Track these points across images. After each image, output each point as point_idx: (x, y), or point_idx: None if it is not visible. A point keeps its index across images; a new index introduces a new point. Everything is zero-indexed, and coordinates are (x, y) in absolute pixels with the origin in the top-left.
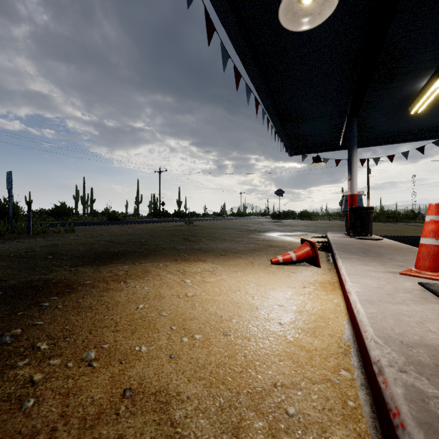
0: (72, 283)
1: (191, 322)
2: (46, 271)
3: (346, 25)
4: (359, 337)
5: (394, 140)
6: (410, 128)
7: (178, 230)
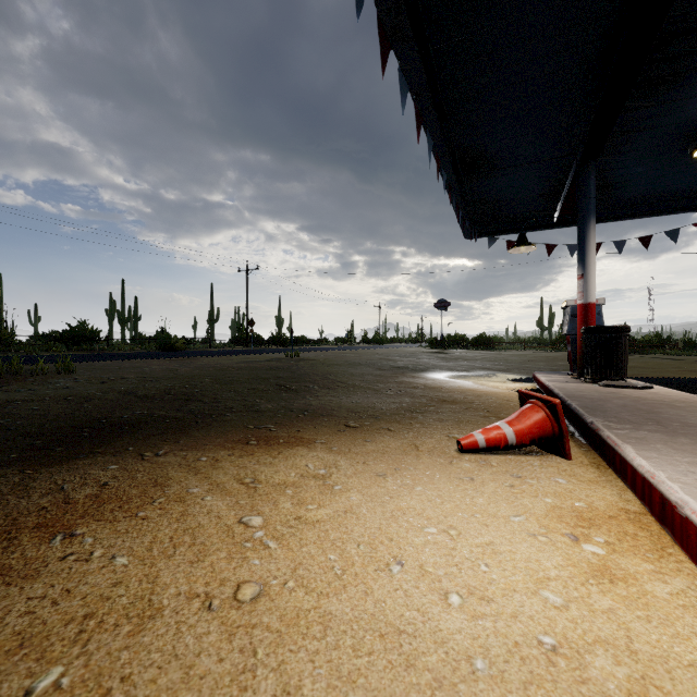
0: None
1: None
2: None
3: None
4: None
5: (650, 211)
6: (682, 188)
7: (271, 369)
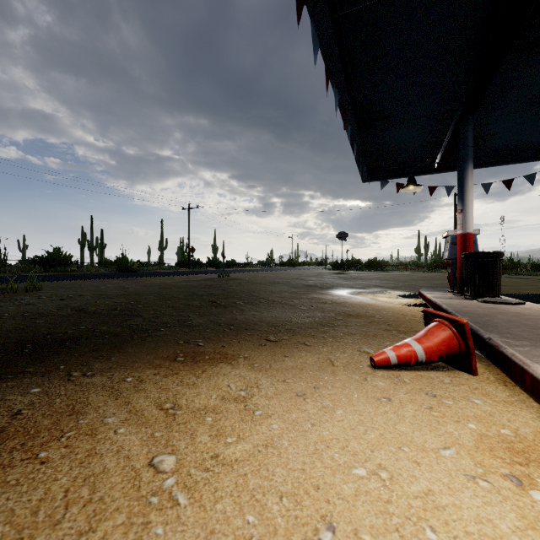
0: None
1: None
2: None
3: None
4: None
5: (513, 159)
6: None
7: (205, 287)
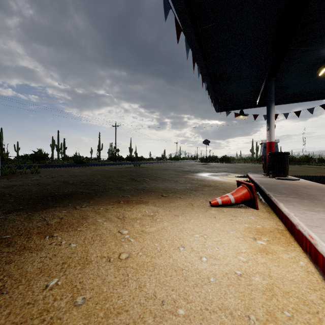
0: None
1: (115, 321)
2: None
3: None
4: None
5: (300, 99)
6: (315, 89)
7: (127, 171)
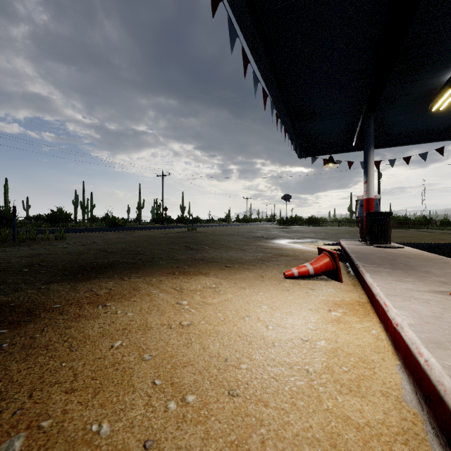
0: (35, 307)
1: (183, 371)
2: (9, 290)
3: (368, 4)
4: (442, 411)
5: (411, 141)
6: (429, 128)
7: (180, 237)
